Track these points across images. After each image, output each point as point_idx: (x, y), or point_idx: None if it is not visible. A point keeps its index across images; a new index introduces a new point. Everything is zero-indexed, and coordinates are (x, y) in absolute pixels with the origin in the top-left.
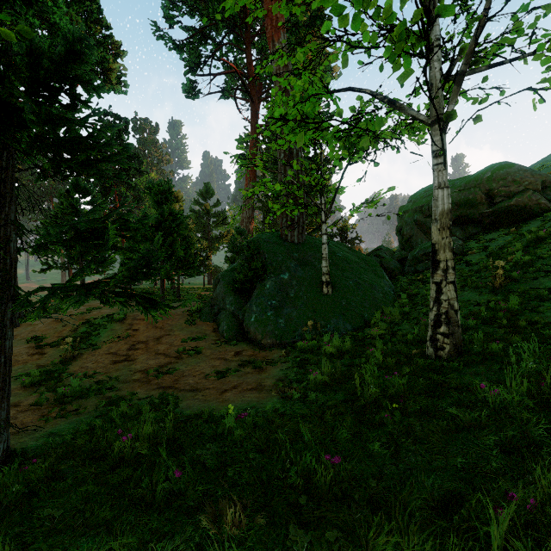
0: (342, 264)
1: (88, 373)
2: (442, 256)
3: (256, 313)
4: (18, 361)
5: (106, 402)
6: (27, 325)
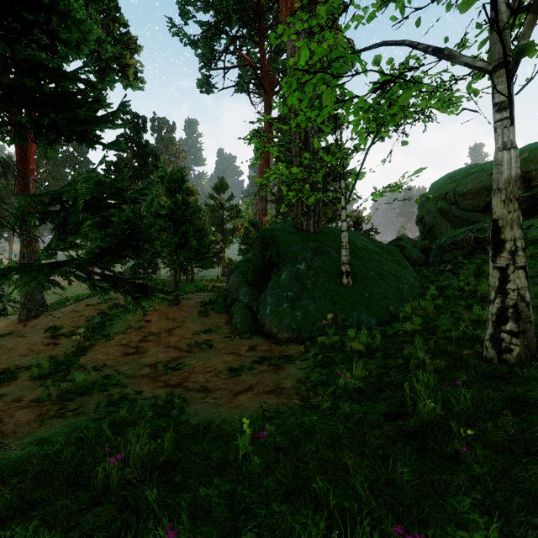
0: (361, 254)
1: (97, 365)
2: (509, 235)
3: (272, 305)
4: (33, 350)
5: (108, 401)
6: (47, 314)
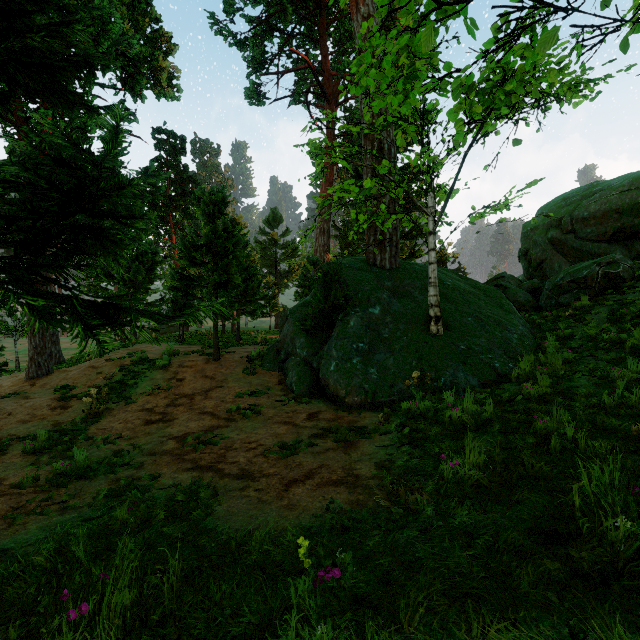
0: (453, 295)
1: (110, 436)
2: None
3: (337, 360)
4: (36, 416)
5: (109, 490)
6: (61, 371)
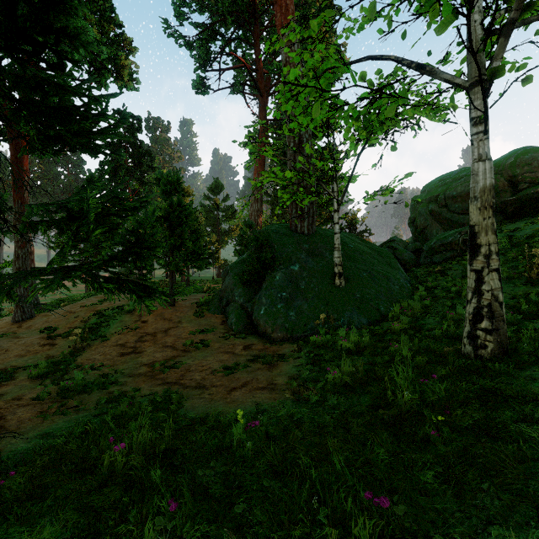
0: (354, 255)
1: (95, 365)
2: (484, 240)
3: (266, 306)
4: (29, 351)
5: (107, 398)
6: (42, 315)
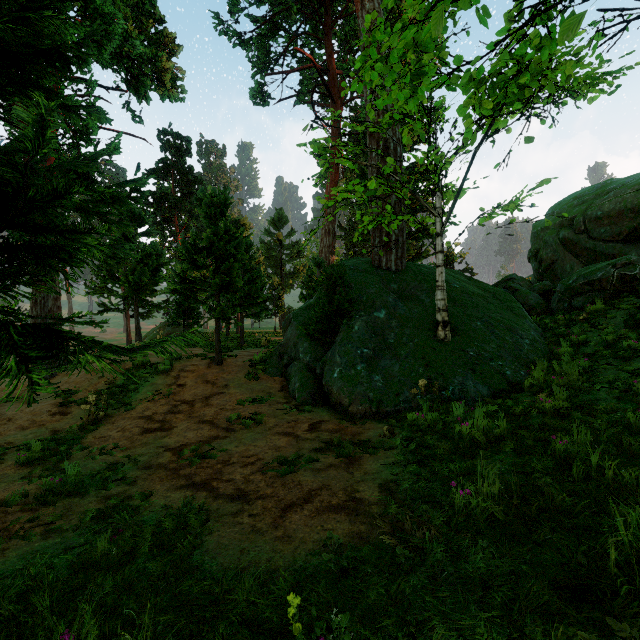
0: (461, 298)
1: (107, 446)
2: None
3: (341, 366)
4: (35, 422)
5: (97, 511)
6: (64, 374)
